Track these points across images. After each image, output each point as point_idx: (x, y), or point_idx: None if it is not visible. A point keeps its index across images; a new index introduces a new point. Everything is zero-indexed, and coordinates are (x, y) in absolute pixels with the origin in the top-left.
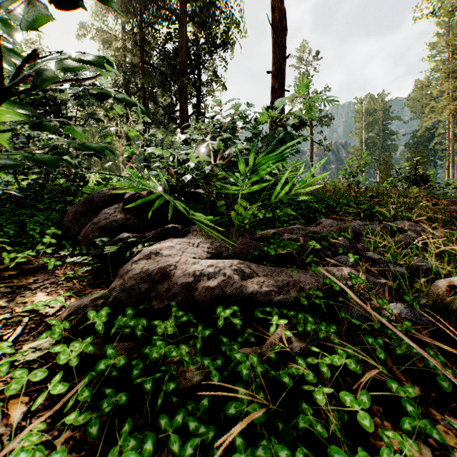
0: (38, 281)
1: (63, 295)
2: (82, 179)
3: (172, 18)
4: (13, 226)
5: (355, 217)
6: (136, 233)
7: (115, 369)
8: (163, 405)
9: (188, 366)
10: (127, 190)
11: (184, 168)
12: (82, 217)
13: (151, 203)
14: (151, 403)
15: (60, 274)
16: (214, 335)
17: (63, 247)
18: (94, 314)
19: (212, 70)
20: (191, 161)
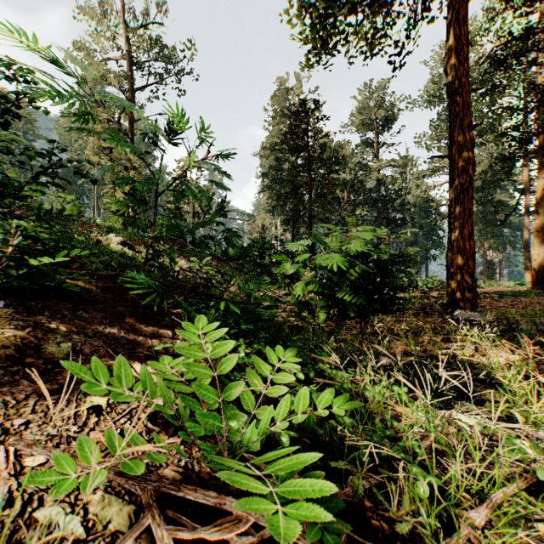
0: None
1: None
2: None
3: None
4: None
5: None
6: None
7: None
8: None
9: None
10: None
11: None
12: None
13: None
14: None
15: None
16: None
17: None
18: None
19: None
20: None
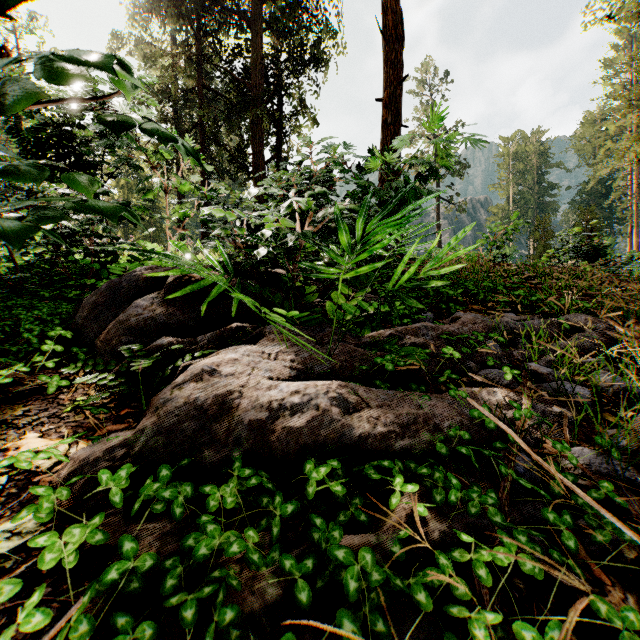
0: (31, 413)
1: (60, 442)
2: (110, 253)
3: (242, 25)
4: (1, 324)
5: (505, 308)
6: (184, 336)
7: (136, 576)
8: (216, 636)
9: (259, 569)
10: (170, 271)
11: (256, 237)
12: (104, 311)
13: (206, 291)
14: (196, 635)
15: (66, 401)
16: (301, 507)
17: (75, 357)
18: (108, 476)
19: (298, 97)
20: (266, 227)
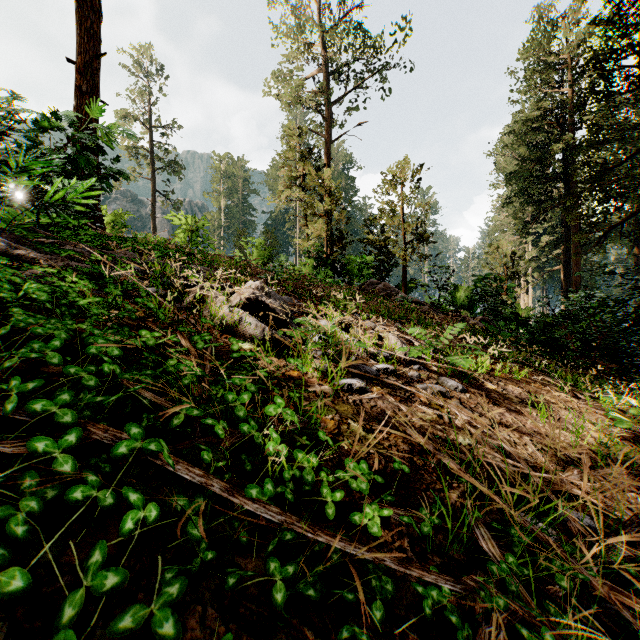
0: None
1: None
2: None
3: None
4: None
5: None
6: None
7: None
8: None
9: None
10: None
11: None
12: None
13: None
14: None
15: None
16: None
17: None
18: None
19: None
20: None
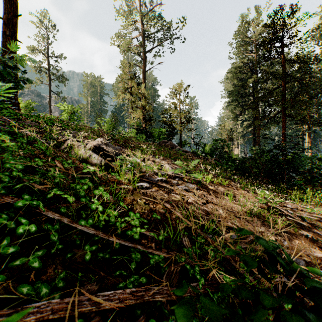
0: None
1: None
2: None
3: None
4: None
5: None
6: None
7: None
8: None
9: None
10: None
11: None
12: None
13: None
14: None
15: None
16: None
17: None
18: None
19: None
20: None
